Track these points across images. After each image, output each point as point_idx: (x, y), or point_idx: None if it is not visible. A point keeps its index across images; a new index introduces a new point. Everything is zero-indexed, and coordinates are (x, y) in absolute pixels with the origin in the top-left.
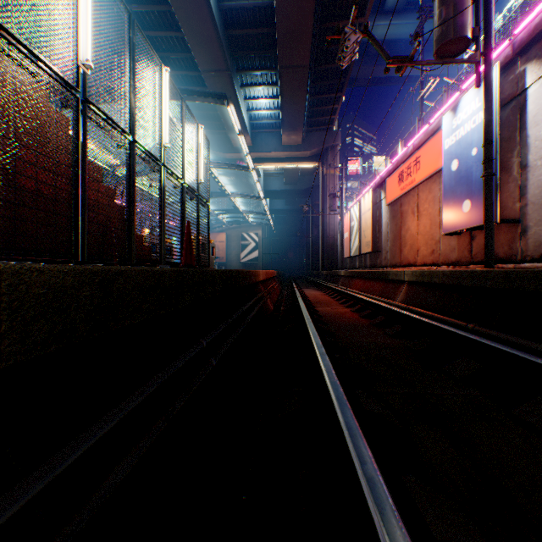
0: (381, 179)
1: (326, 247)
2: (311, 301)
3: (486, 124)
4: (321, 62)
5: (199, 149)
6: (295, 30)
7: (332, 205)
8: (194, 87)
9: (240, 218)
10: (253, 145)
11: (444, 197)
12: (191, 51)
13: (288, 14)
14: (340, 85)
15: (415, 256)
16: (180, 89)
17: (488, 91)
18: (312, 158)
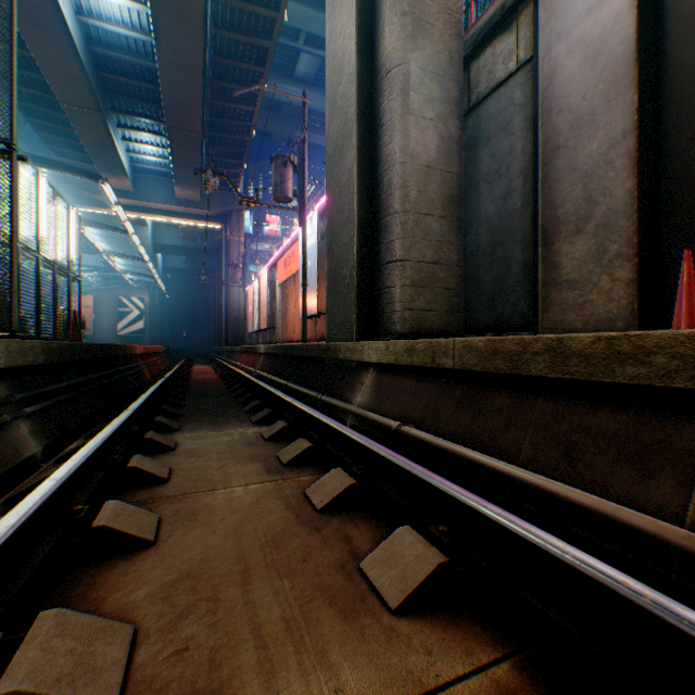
0: (275, 260)
1: (231, 321)
2: (193, 372)
3: (304, 252)
4: (218, 129)
5: (71, 229)
6: (185, 102)
7: (234, 276)
8: (47, 109)
9: (117, 277)
10: (137, 190)
11: (300, 291)
12: (48, 80)
13: (175, 88)
14: (242, 153)
15: (294, 333)
16: (45, 158)
17: (304, 232)
18: (215, 219)
